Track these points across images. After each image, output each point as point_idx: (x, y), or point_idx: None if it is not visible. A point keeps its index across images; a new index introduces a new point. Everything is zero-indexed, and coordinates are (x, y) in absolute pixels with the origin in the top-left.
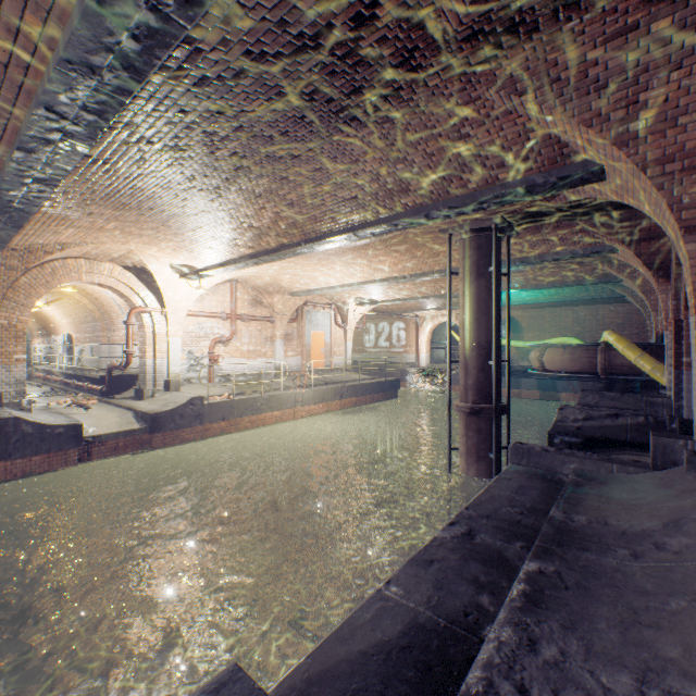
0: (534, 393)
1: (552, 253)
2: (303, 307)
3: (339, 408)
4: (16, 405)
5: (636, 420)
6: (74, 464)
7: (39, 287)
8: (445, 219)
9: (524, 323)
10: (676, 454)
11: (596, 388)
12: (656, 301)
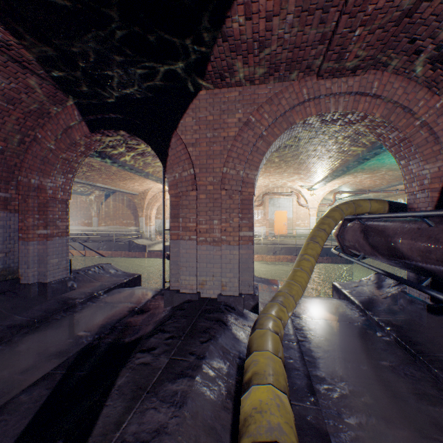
0: None
1: None
2: (266, 196)
3: (273, 260)
4: (148, 238)
5: None
6: (145, 257)
7: (154, 203)
8: (125, 166)
9: None
10: None
11: None
12: None
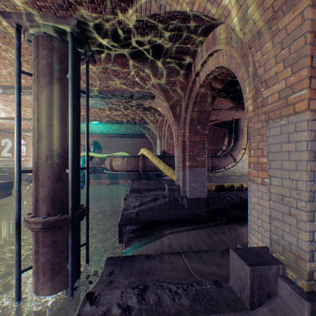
0: (108, 181)
1: (120, 91)
2: None
3: None
4: None
5: (166, 201)
6: None
7: None
8: None
9: (103, 145)
10: (271, 283)
11: (136, 177)
12: (161, 135)
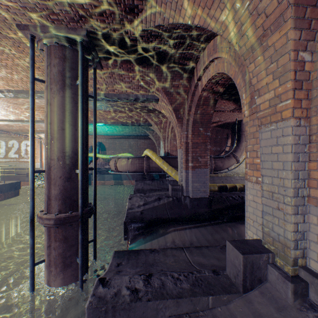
0: (112, 181)
1: (125, 94)
2: None
3: None
4: None
5: (169, 200)
6: None
7: None
8: None
9: (107, 146)
10: (262, 269)
11: (140, 178)
12: (165, 136)
